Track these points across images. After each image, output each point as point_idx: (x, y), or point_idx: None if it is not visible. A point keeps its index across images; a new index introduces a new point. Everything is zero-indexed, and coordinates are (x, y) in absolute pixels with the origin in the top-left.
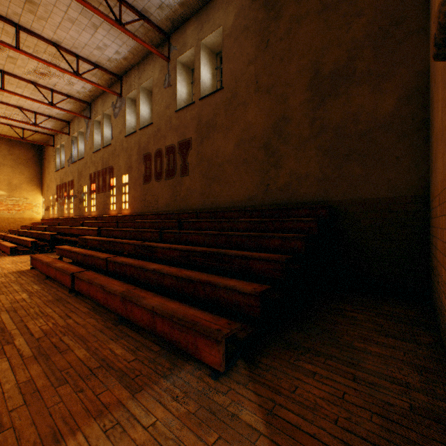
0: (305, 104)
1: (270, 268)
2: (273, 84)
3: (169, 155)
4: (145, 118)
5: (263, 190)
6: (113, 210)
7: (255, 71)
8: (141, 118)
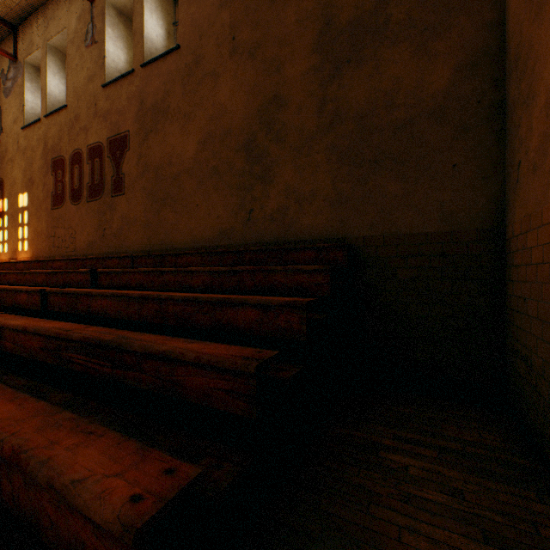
0: (310, 76)
1: (221, 388)
2: (259, 42)
3: (94, 159)
4: (57, 100)
5: (244, 220)
6: (3, 252)
7: (231, 19)
8: (48, 97)
